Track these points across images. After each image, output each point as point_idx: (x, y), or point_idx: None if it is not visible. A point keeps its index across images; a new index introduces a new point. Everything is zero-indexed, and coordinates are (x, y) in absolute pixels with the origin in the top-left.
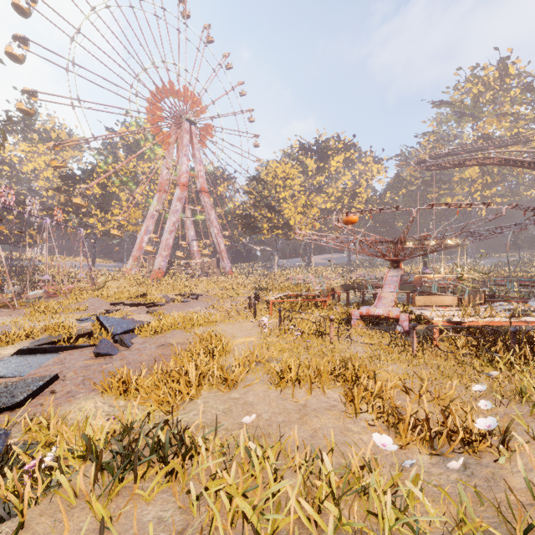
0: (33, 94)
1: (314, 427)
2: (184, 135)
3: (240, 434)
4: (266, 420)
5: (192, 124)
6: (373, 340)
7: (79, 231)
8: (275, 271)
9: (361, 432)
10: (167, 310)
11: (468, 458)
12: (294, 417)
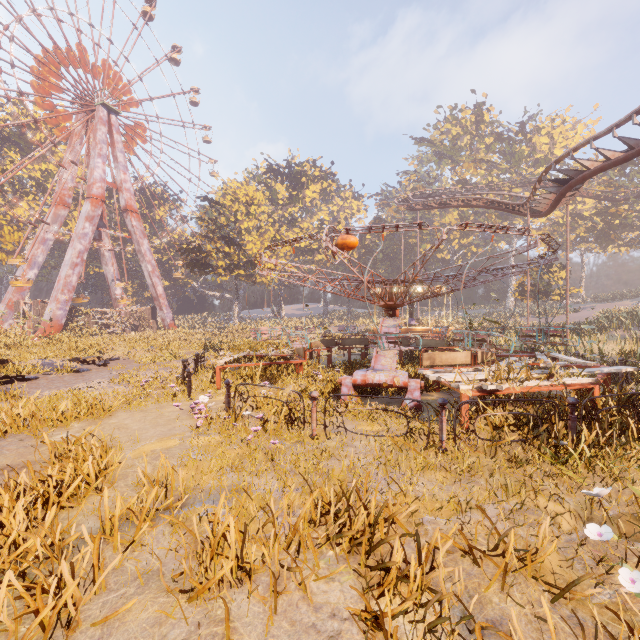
0: None
1: None
2: (98, 125)
3: None
4: None
5: (112, 112)
6: (379, 428)
7: None
8: (235, 323)
9: None
10: (37, 388)
11: None
12: None
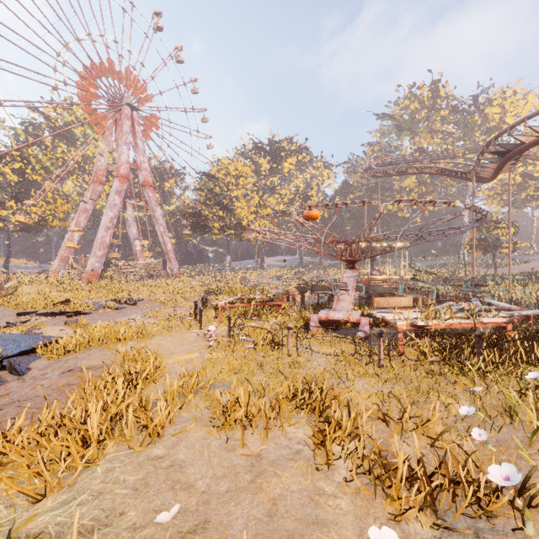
0: None
1: (273, 495)
2: (124, 120)
3: (155, 533)
4: (201, 494)
5: (134, 109)
6: (335, 350)
7: None
8: (227, 273)
9: (337, 493)
10: (94, 320)
11: (477, 519)
12: (244, 480)
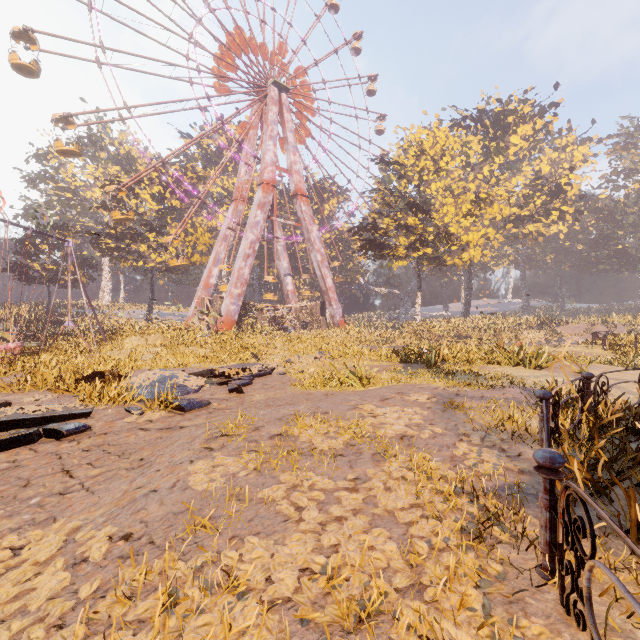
0: (31, 38)
1: None
2: (269, 106)
3: None
4: None
5: (283, 90)
6: None
7: (66, 243)
8: (417, 320)
9: None
10: None
11: None
12: None
